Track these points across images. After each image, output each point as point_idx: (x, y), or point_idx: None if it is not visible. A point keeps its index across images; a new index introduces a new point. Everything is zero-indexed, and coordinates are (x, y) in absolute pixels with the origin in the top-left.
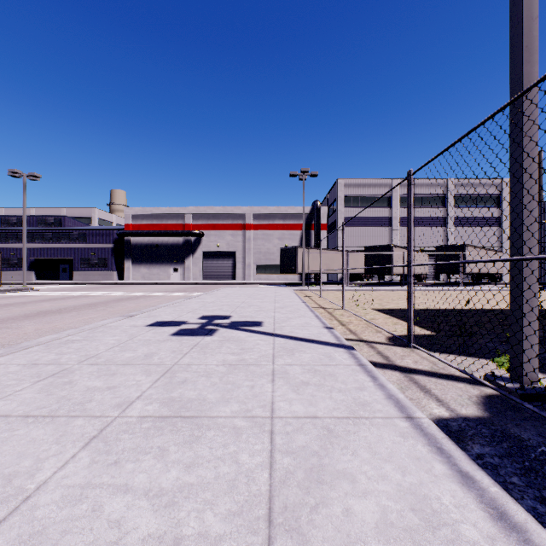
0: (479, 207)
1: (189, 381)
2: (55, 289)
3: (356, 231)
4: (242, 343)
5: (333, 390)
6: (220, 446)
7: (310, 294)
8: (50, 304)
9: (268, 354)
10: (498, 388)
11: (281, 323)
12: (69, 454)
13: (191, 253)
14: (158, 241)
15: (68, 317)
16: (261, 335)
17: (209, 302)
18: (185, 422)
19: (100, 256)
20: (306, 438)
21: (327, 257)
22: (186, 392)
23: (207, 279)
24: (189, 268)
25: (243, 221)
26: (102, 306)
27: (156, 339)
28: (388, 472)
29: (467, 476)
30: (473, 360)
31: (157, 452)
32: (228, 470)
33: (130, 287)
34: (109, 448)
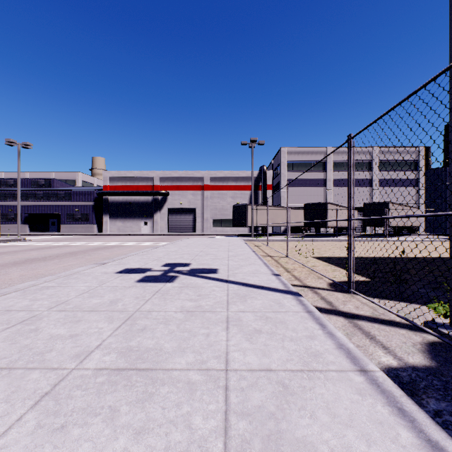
0: (399, 171)
1: (148, 329)
2: (44, 240)
3: (296, 191)
4: (199, 289)
5: (284, 338)
6: (173, 406)
7: (259, 244)
8: (37, 253)
9: (222, 300)
10: (441, 336)
11: (234, 270)
12: (16, 415)
13: (158, 210)
14: (131, 200)
15: (51, 264)
16: (216, 282)
17: (172, 251)
18: (140, 376)
19: (82, 212)
20: (262, 396)
21: (272, 212)
22: (144, 340)
23: (172, 231)
24: (157, 222)
25: (202, 182)
26: (81, 254)
27: (123, 285)
28: (351, 441)
29: (438, 447)
30: (409, 306)
31: (107, 413)
32: (179, 438)
33: (107, 238)
34: (59, 408)
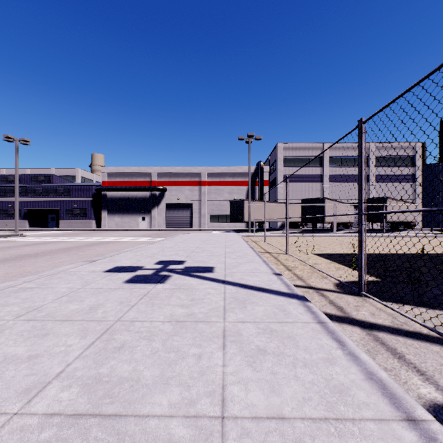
0: (396, 166)
1: (127, 347)
2: (41, 235)
3: (293, 187)
4: (193, 292)
5: (296, 363)
6: None
7: (256, 240)
8: (31, 249)
9: (218, 306)
10: None
11: (231, 269)
12: None
13: (156, 205)
14: (129, 195)
15: (41, 261)
16: (212, 283)
17: (167, 247)
18: (102, 428)
19: (81, 207)
20: None
21: (269, 208)
22: (119, 365)
23: (169, 226)
24: (155, 217)
25: (199, 178)
26: (75, 250)
27: (108, 286)
28: None
29: None
30: (432, 312)
31: None
32: None
33: (105, 233)
34: None
